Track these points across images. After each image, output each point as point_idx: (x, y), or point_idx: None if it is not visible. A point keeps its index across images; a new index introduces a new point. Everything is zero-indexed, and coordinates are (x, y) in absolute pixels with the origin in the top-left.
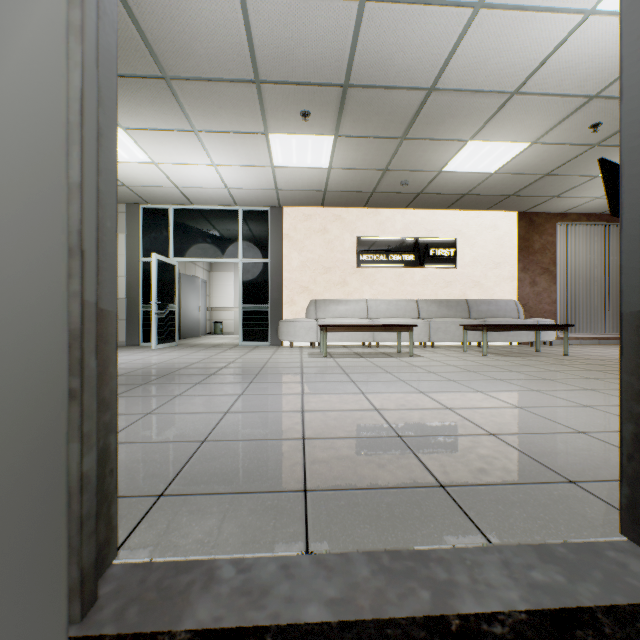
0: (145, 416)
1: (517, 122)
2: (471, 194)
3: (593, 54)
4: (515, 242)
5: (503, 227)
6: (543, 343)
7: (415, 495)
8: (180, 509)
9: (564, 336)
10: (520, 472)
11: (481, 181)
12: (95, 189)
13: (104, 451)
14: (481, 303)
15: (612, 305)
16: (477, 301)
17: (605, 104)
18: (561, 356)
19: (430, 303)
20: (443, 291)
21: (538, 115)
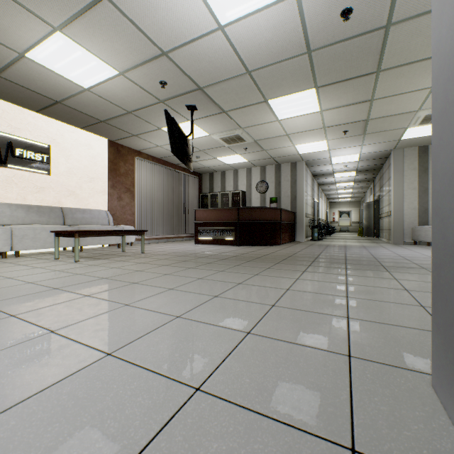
0: None
1: (108, 39)
2: (66, 105)
3: (169, 5)
4: (107, 163)
5: (97, 148)
6: (127, 244)
7: None
8: None
9: (143, 238)
10: None
11: (75, 93)
12: None
13: None
14: (77, 211)
15: (165, 217)
16: (73, 209)
17: (171, 66)
18: (141, 254)
19: (16, 208)
20: (34, 196)
21: (126, 43)
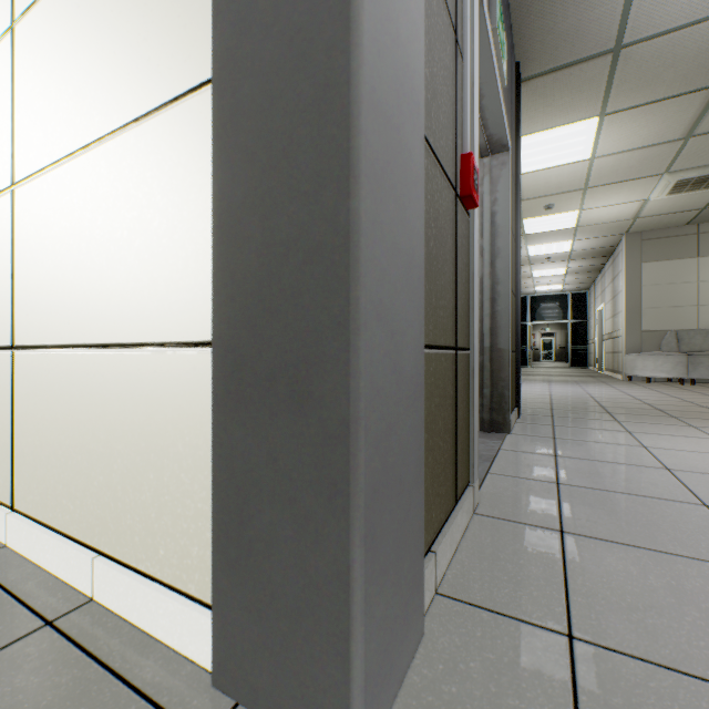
0: (706, 438)
1: None
2: None
3: None
4: None
5: None
6: None
7: (544, 473)
8: (539, 439)
9: None
10: (587, 519)
11: None
12: (489, 314)
13: (501, 394)
14: None
15: None
16: None
17: None
18: None
19: None
20: None
21: None
